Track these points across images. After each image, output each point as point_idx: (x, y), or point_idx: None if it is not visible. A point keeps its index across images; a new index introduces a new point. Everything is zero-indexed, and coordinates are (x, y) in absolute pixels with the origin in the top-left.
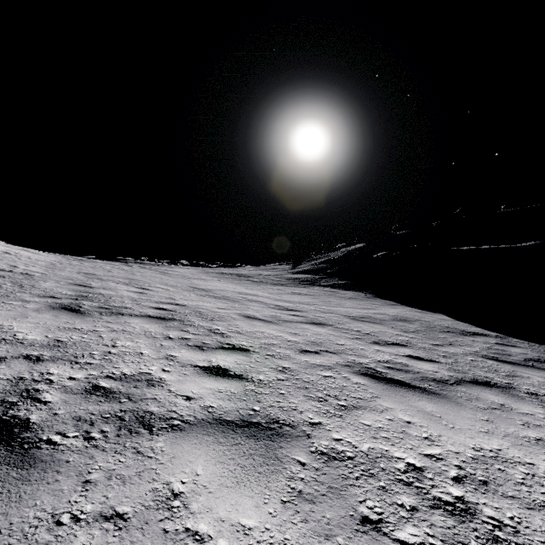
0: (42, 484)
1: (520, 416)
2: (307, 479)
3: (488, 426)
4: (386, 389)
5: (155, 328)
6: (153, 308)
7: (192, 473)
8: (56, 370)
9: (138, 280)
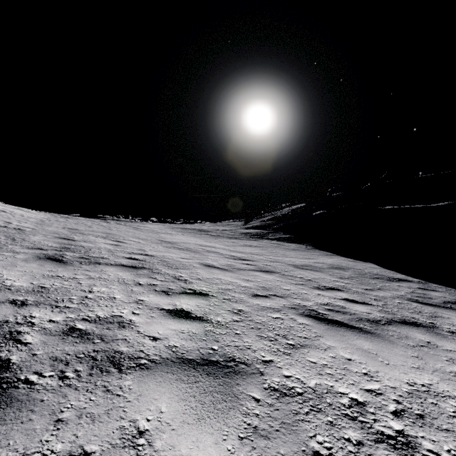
0: (16, 423)
1: (445, 353)
2: (262, 415)
3: (418, 362)
4: (327, 329)
5: (127, 275)
6: (126, 258)
7: (156, 411)
8: (38, 313)
9: (114, 234)
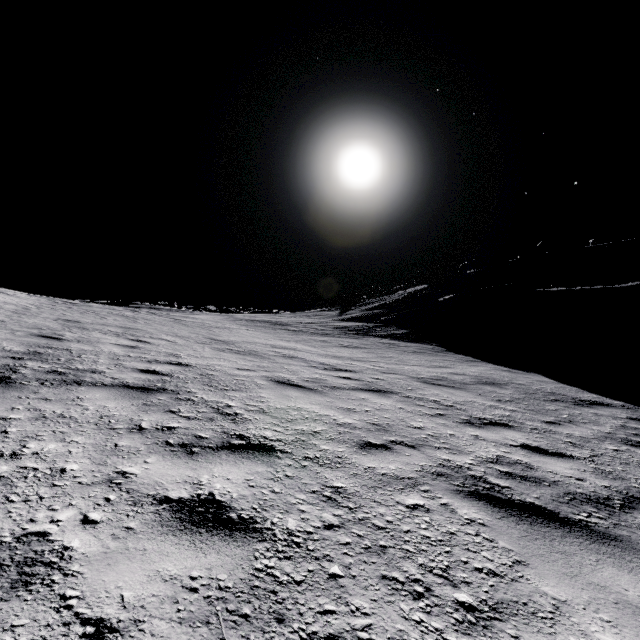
0: None
1: None
2: None
3: None
4: (526, 535)
5: (123, 408)
6: (139, 371)
7: None
8: None
9: (137, 329)
